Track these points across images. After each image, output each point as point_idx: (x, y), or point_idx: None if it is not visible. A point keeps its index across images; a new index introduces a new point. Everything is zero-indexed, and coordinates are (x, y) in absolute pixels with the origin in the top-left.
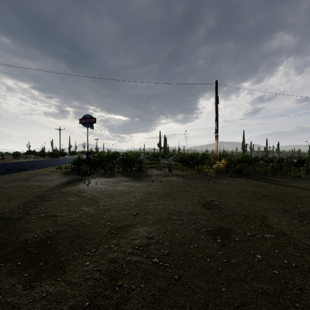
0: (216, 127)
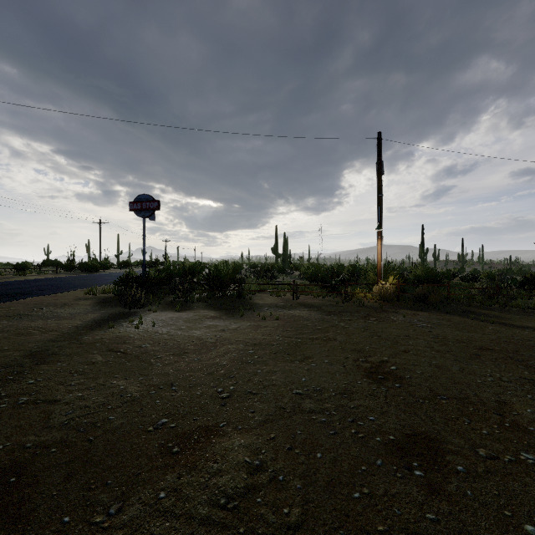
0: (378, 218)
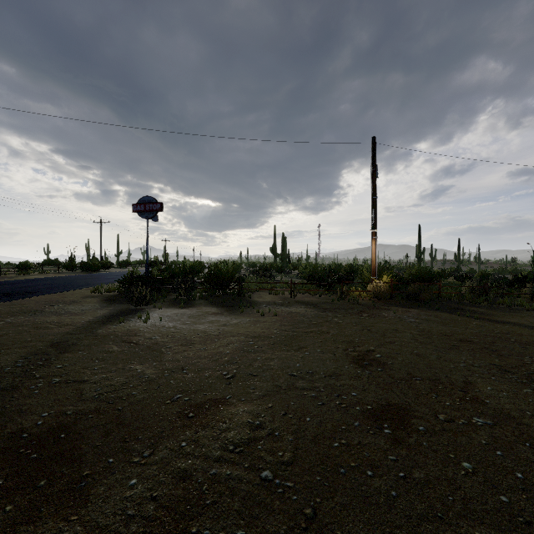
0: (373, 219)
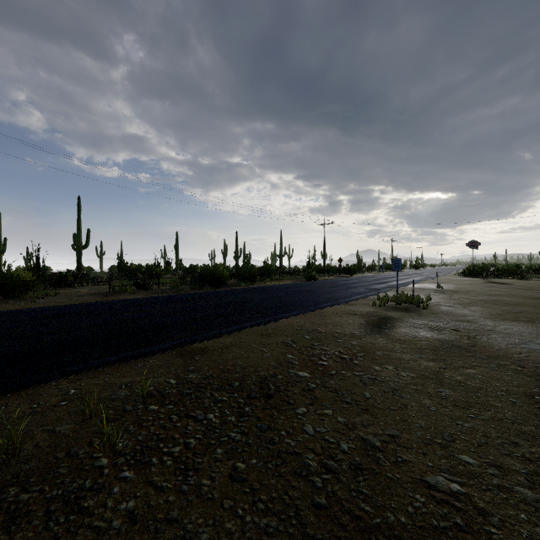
0: None
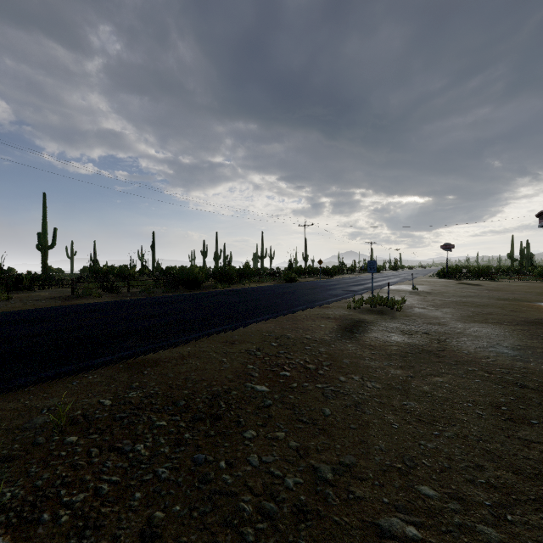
0: None
